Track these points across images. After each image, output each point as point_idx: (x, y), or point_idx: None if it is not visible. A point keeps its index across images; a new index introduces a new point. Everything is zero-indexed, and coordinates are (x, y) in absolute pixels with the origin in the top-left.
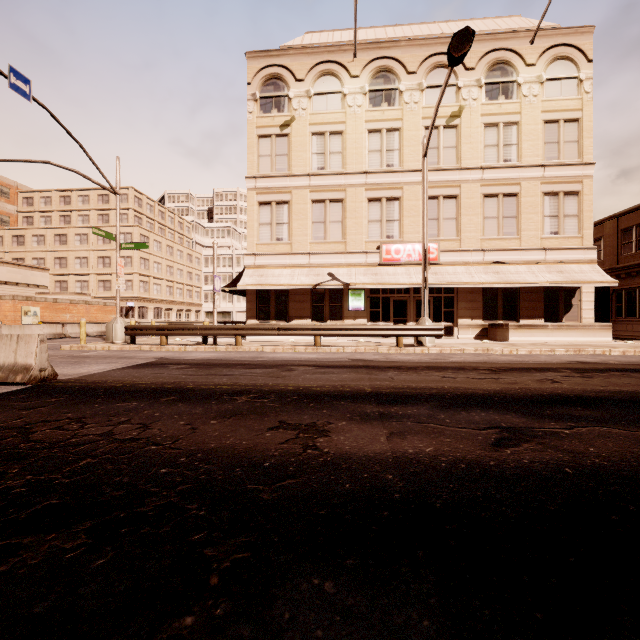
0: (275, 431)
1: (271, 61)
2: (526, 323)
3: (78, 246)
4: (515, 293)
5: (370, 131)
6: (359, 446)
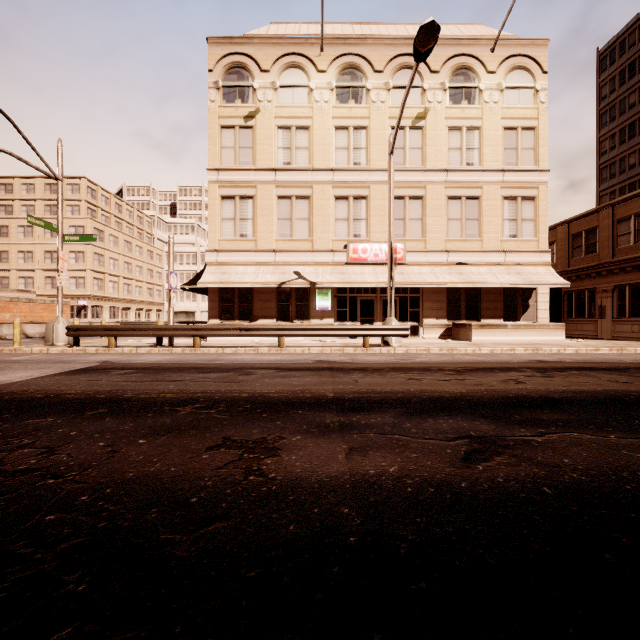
0: (215, 451)
1: (235, 49)
2: (488, 323)
3: (21, 239)
4: (477, 294)
5: (337, 128)
6: (313, 468)
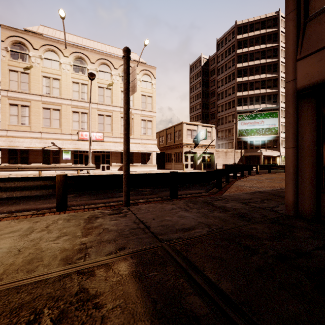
0: None
1: (18, 34)
2: (131, 164)
3: None
4: (132, 154)
5: (74, 82)
6: None
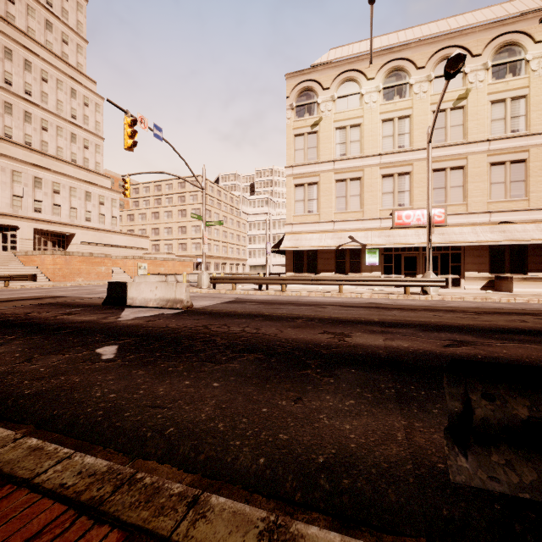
0: (322, 334)
1: (304, 78)
2: (531, 276)
3: (166, 220)
4: (523, 249)
5: (384, 121)
6: (367, 342)
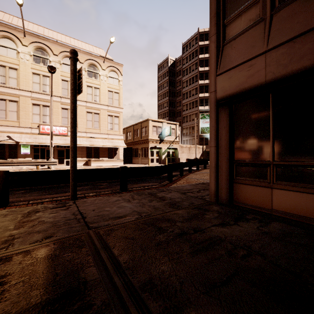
0: None
1: None
2: (97, 159)
3: None
4: (98, 148)
5: (34, 73)
6: None
